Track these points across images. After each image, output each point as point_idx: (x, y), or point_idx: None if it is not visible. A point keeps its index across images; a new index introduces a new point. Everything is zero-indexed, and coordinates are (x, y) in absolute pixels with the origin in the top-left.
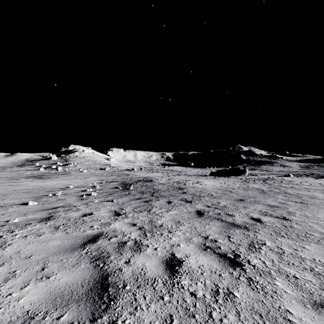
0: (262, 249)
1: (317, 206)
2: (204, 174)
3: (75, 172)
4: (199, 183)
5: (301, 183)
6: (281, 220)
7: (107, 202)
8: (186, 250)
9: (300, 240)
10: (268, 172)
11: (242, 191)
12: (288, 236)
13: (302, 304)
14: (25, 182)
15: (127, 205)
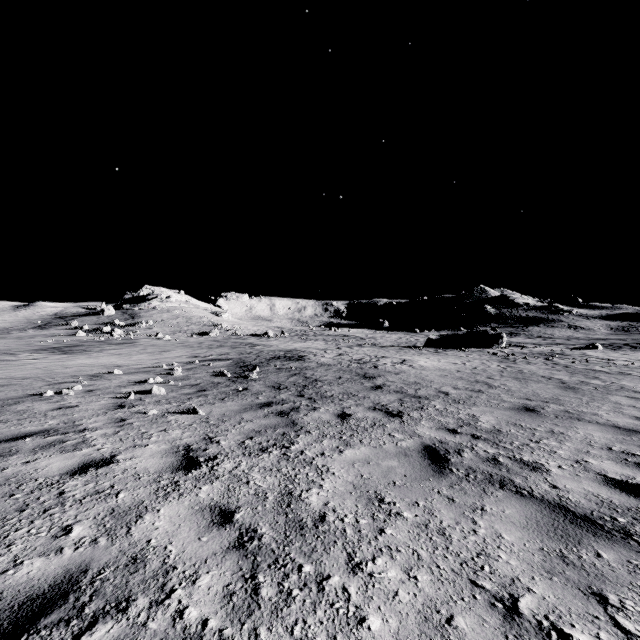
0: None
1: None
2: (412, 345)
3: (147, 339)
4: (407, 362)
5: (634, 364)
6: None
7: (181, 414)
8: None
9: None
10: (545, 341)
11: (516, 384)
12: None
13: None
14: (23, 361)
15: (231, 425)
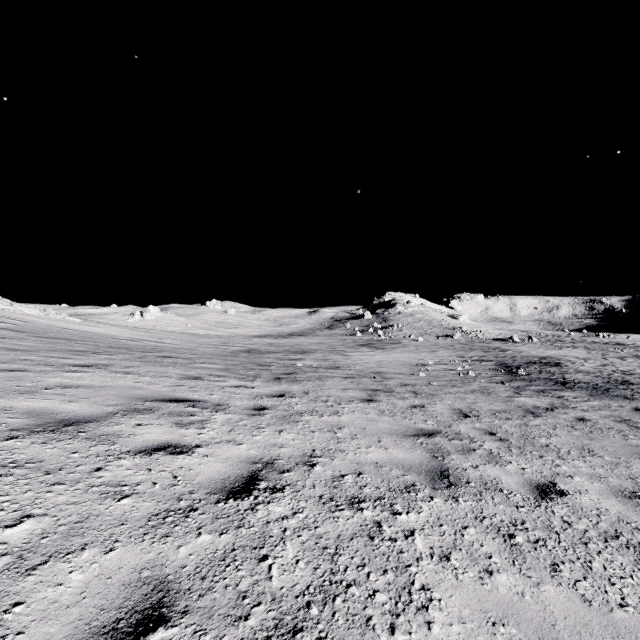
0: None
1: None
2: None
3: (406, 340)
4: None
5: None
6: None
7: (496, 383)
8: (597, 418)
9: None
10: None
11: None
12: None
13: None
14: (368, 352)
15: (525, 389)
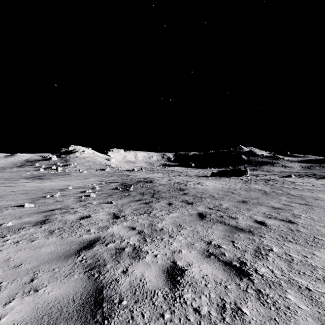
0: (270, 256)
1: (322, 208)
2: (205, 175)
3: (75, 172)
4: (200, 183)
5: (303, 184)
6: (286, 223)
7: (106, 203)
8: (188, 257)
9: (309, 245)
10: (269, 173)
11: (244, 192)
12: (296, 241)
13: (320, 323)
14: (23, 183)
15: (127, 207)
